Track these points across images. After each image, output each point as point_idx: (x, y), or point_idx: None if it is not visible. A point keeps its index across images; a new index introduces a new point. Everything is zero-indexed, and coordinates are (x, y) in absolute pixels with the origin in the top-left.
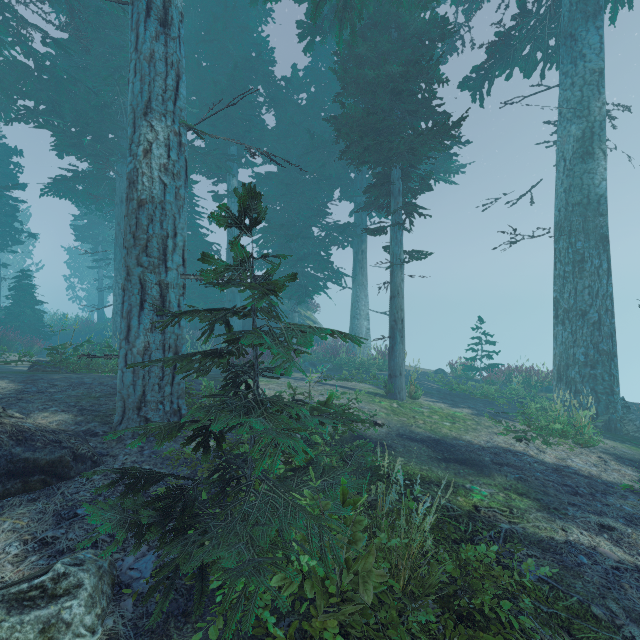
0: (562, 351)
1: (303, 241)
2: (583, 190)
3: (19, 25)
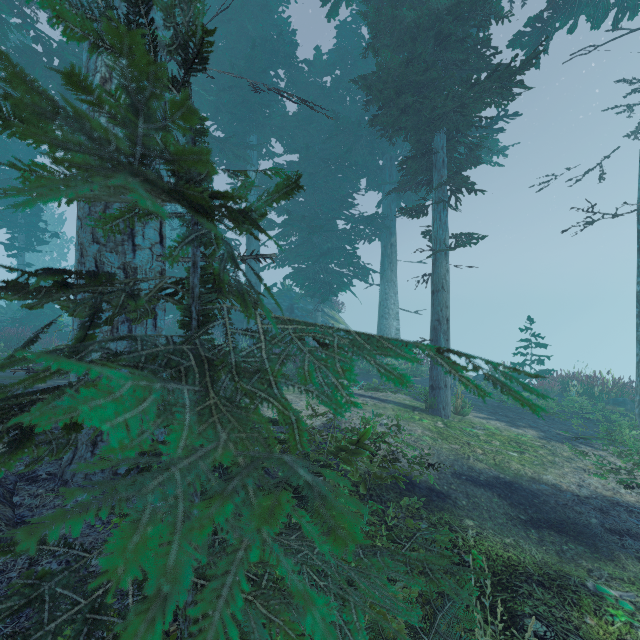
0: None
1: (327, 235)
2: None
3: (22, 3)
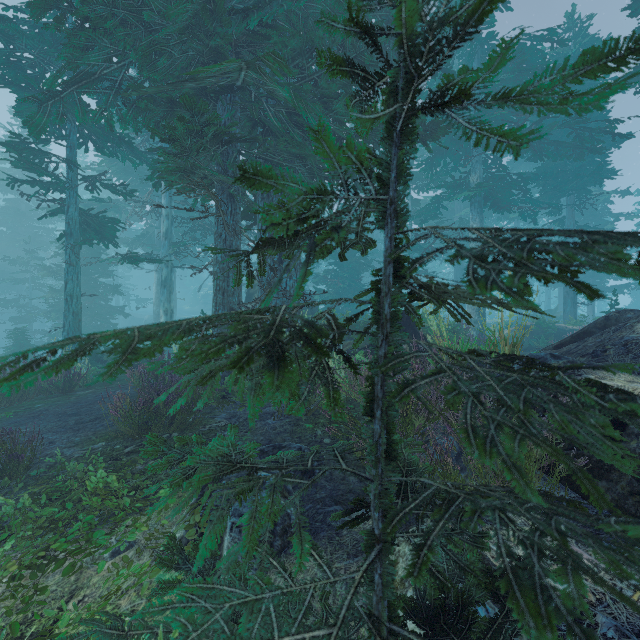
0: None
1: None
2: None
3: None
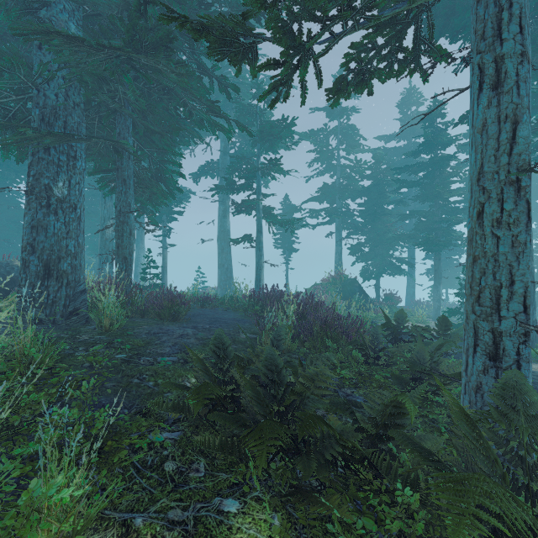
0: (219, 277)
1: None
2: (224, 227)
3: None
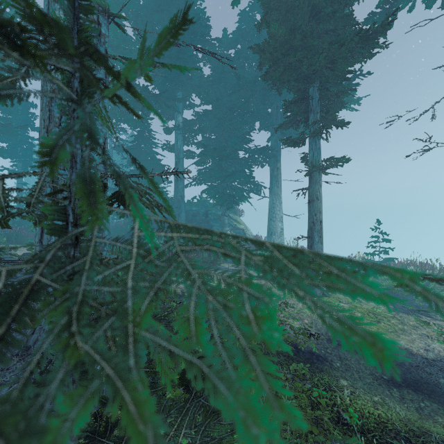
0: None
1: (231, 162)
2: None
3: None
